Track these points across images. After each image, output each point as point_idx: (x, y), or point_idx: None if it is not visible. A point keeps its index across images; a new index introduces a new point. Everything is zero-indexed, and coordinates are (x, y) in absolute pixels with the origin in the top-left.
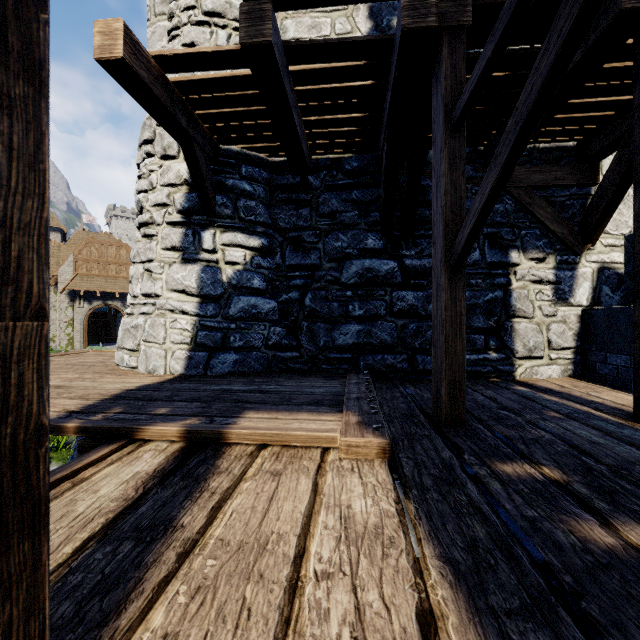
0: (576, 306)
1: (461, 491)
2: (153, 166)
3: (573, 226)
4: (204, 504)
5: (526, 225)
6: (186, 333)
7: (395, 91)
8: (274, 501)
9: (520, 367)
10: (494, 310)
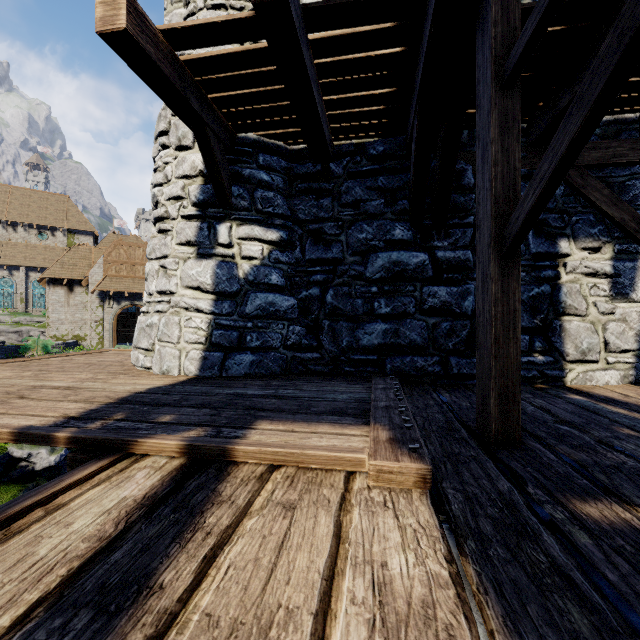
0: (638, 302)
1: (536, 545)
2: (168, 158)
3: (635, 210)
4: (195, 551)
5: (578, 210)
6: (201, 332)
7: (429, 54)
8: (284, 550)
9: (571, 372)
10: (540, 307)
